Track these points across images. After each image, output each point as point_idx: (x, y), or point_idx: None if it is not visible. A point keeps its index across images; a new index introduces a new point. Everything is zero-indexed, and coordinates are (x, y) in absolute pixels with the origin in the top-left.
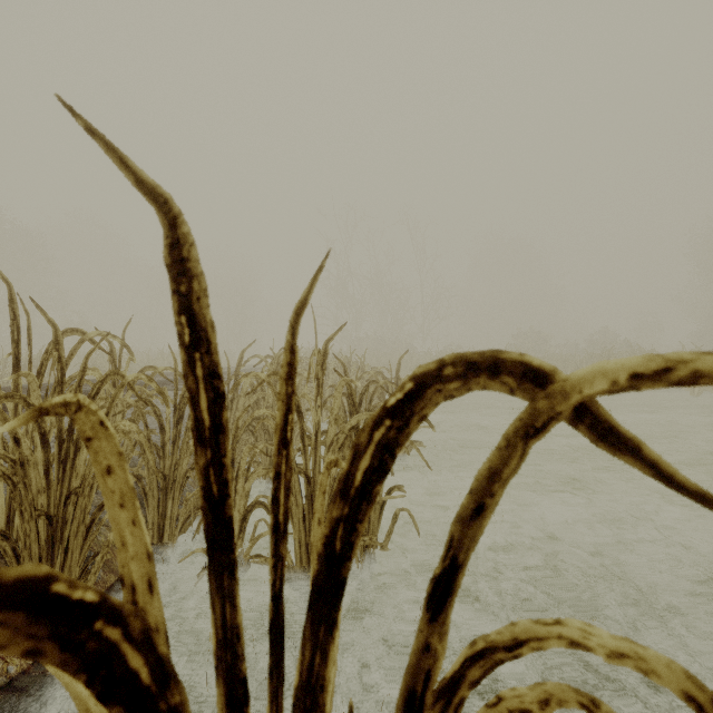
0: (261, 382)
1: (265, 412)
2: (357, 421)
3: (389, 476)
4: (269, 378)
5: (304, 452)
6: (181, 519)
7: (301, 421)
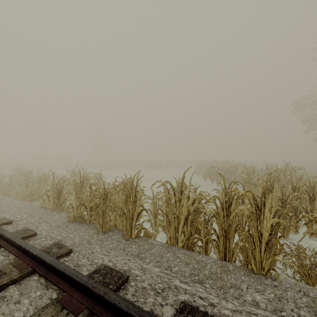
0: None
1: None
2: None
3: None
4: None
5: None
6: None
7: None
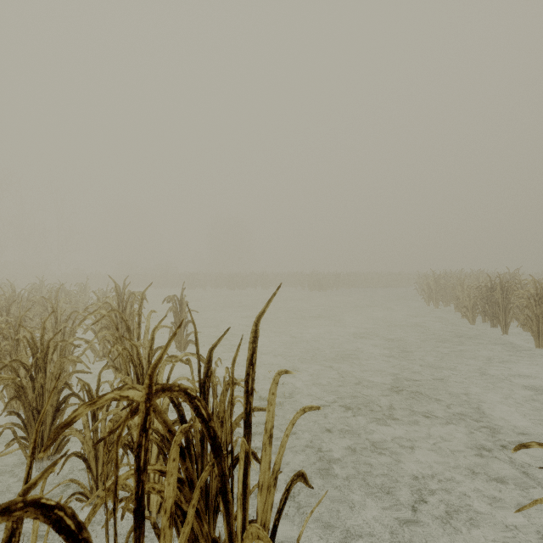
0: None
1: None
2: None
3: None
4: None
5: None
6: None
7: None
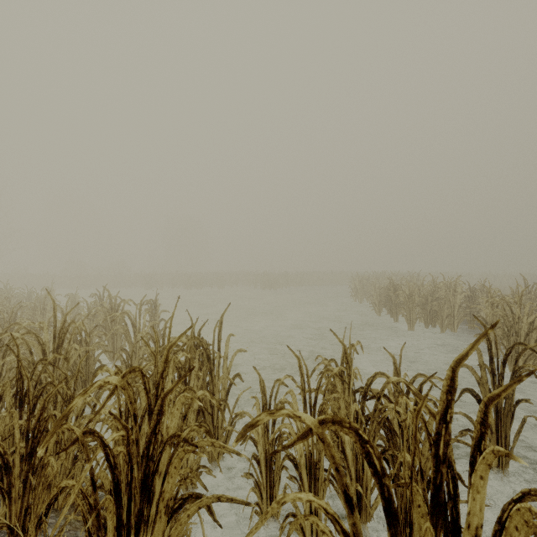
0: None
1: None
2: None
3: None
4: None
5: None
6: None
7: None
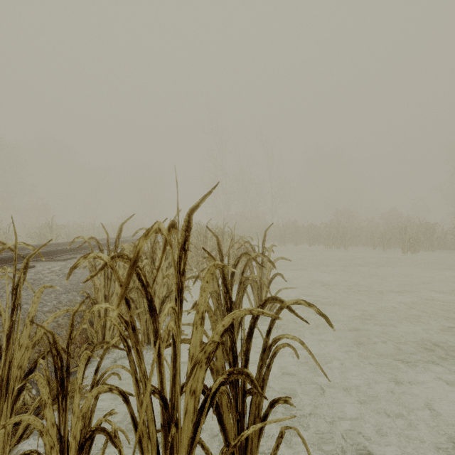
0: (102, 266)
1: (108, 307)
2: (231, 320)
3: (256, 330)
4: (112, 260)
5: (159, 364)
6: (9, 436)
7: (155, 321)
